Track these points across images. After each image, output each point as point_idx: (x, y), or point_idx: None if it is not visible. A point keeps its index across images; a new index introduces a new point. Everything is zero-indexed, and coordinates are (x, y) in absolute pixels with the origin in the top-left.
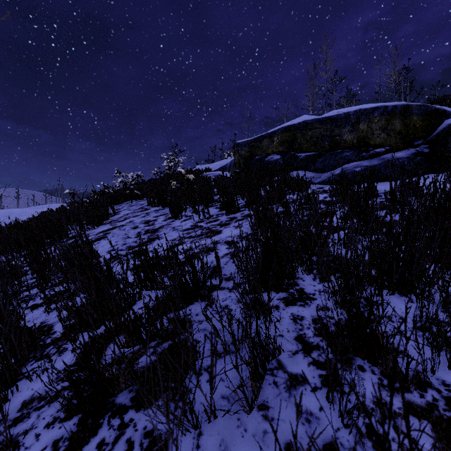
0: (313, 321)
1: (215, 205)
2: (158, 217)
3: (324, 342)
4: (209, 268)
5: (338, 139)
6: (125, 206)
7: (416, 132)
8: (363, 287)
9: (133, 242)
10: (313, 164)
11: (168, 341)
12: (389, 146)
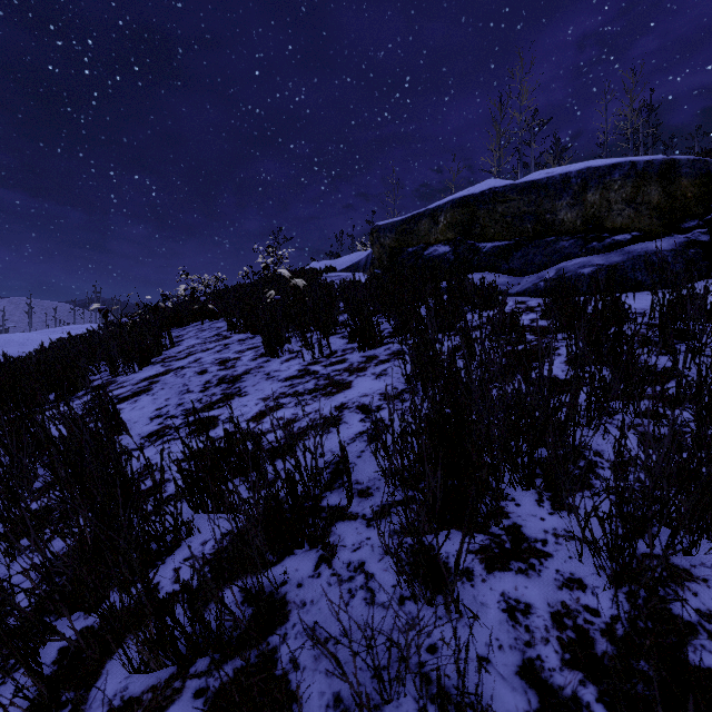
0: (553, 620)
1: (341, 332)
2: (242, 353)
3: (590, 690)
4: (328, 465)
5: (549, 218)
6: (192, 331)
7: (687, 207)
8: (672, 553)
9: (196, 400)
10: (506, 261)
11: (233, 659)
12: (638, 230)
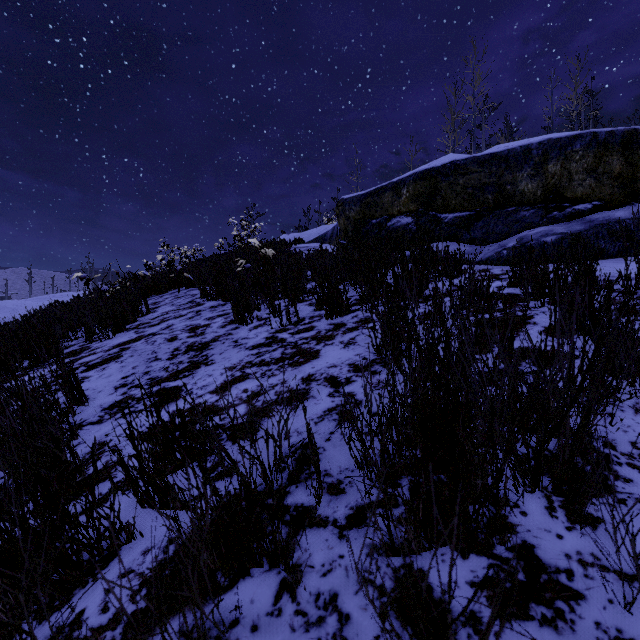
0: None
1: (309, 299)
2: (213, 319)
3: None
4: (293, 450)
5: (510, 189)
6: (168, 298)
7: None
8: None
9: (162, 368)
10: (467, 231)
11: None
12: (599, 200)
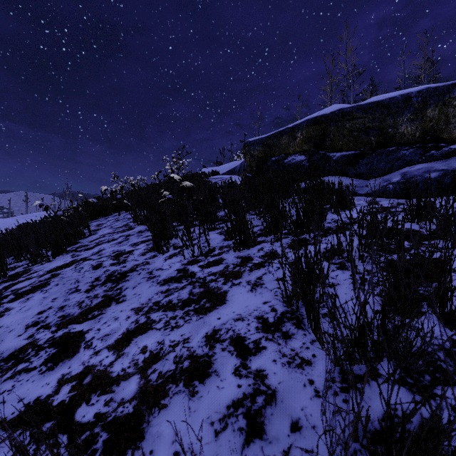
0: None
1: (220, 227)
2: (136, 246)
3: None
4: None
5: (391, 132)
6: (110, 221)
7: None
8: None
9: (77, 303)
10: (353, 167)
11: None
12: None
